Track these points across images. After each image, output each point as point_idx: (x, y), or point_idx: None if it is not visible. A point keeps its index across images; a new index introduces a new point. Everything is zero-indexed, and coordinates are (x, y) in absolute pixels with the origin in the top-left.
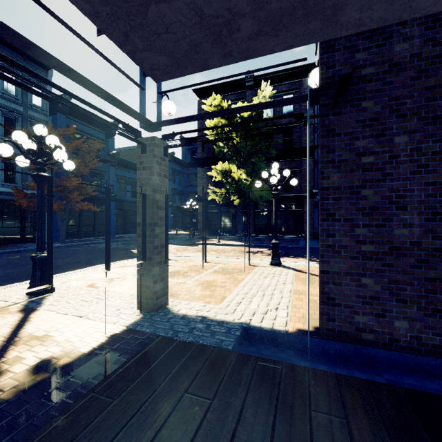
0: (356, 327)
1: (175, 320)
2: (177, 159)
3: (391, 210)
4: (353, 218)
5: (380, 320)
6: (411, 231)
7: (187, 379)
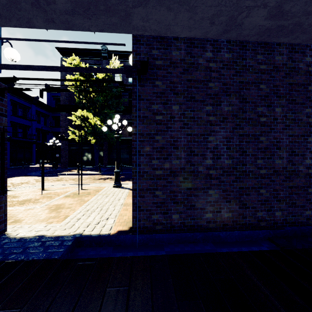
0: (153, 222)
1: (9, 244)
2: (41, 103)
3: (171, 149)
4: (151, 154)
5: (165, 216)
6: (181, 161)
7: (1, 297)
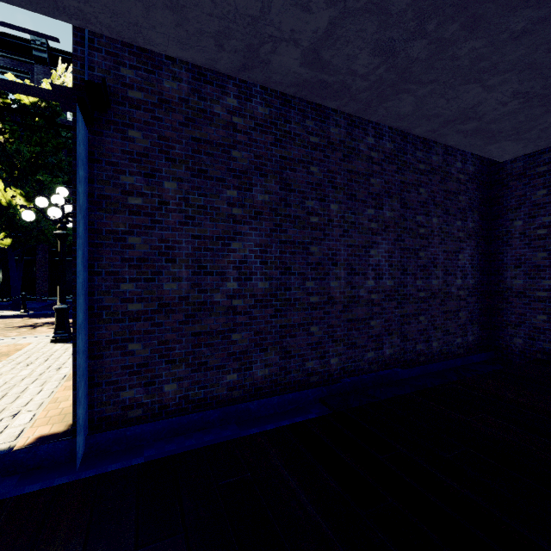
0: (122, 405)
1: None
2: None
3: (161, 262)
4: (119, 271)
5: (149, 389)
6: (180, 285)
7: None
